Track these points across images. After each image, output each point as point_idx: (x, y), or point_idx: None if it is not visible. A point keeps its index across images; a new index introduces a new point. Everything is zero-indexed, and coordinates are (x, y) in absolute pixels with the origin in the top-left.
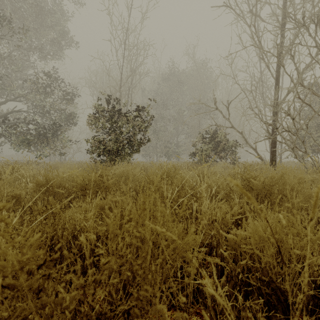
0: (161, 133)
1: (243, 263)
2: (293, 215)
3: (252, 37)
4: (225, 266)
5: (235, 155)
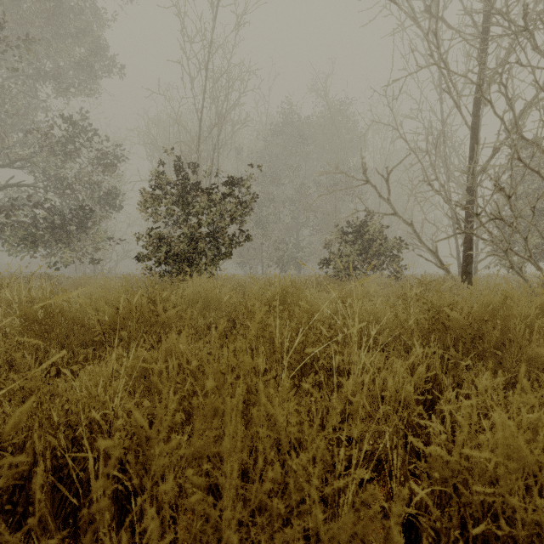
0: (270, 226)
1: (477, 532)
2: (527, 379)
3: (430, 54)
4: (425, 526)
5: (399, 263)
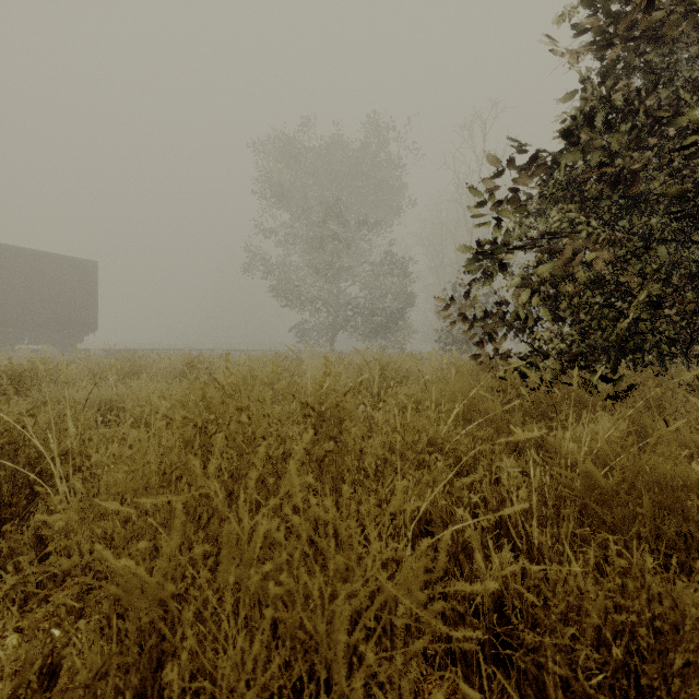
0: None
1: None
2: None
3: None
4: None
5: None
